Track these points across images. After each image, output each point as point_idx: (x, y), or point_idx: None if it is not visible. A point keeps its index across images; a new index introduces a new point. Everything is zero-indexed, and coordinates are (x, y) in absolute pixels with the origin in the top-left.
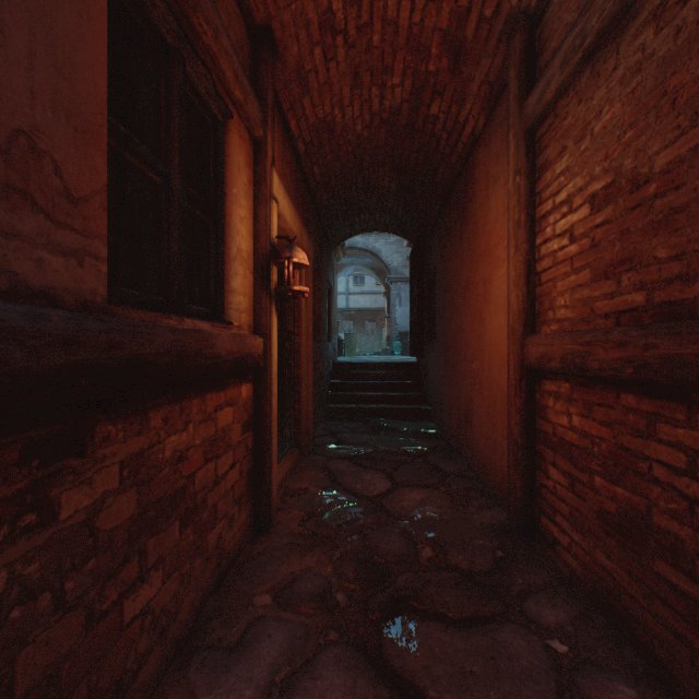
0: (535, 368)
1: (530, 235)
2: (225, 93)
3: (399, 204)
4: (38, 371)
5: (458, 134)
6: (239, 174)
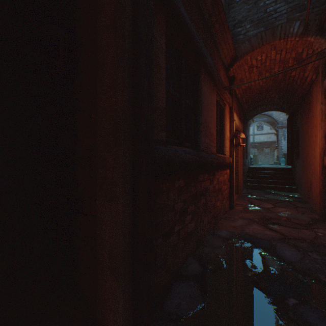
0: (325, 166)
1: (325, 123)
2: (225, 101)
3: (279, 101)
4: (215, 163)
5: (304, 80)
6: (227, 118)
